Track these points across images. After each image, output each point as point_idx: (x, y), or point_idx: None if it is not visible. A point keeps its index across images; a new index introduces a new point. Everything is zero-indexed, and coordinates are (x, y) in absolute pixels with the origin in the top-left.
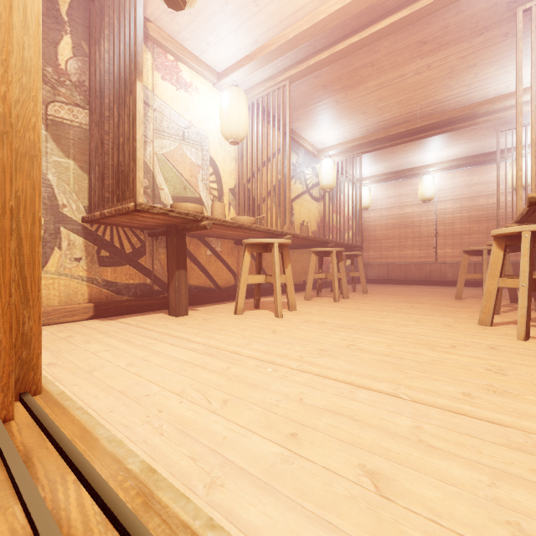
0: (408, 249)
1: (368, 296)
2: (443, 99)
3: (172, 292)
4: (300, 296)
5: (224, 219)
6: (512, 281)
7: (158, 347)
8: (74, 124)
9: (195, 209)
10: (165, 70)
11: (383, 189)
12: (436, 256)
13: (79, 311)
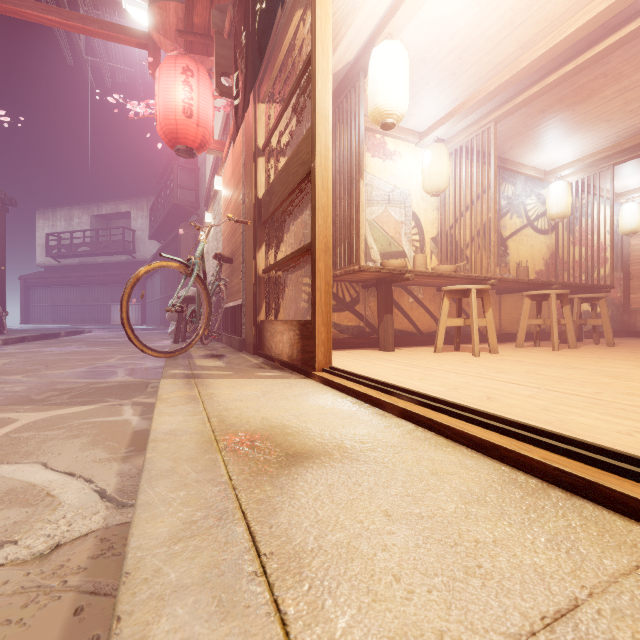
0: None
1: (611, 348)
2: None
3: (382, 332)
4: (512, 345)
5: (425, 271)
6: None
7: (377, 362)
8: None
9: (400, 265)
10: (374, 149)
11: None
12: None
13: None
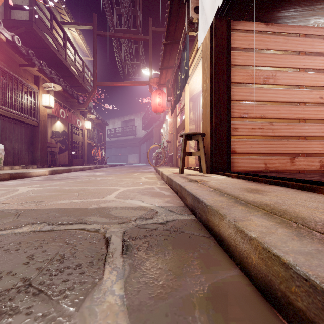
0: None
1: None
2: None
3: None
4: None
5: None
6: None
7: None
8: (192, 128)
9: None
10: None
11: None
12: None
13: (193, 164)
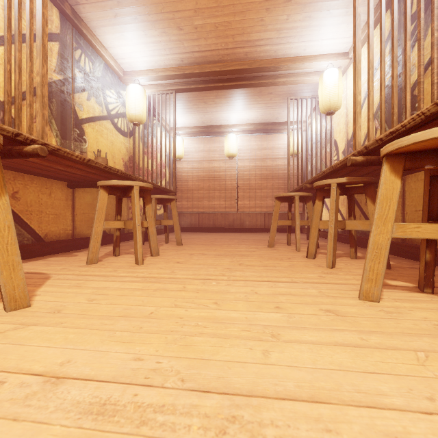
0: (216, 199)
1: (184, 249)
2: (256, 41)
3: None
4: (86, 257)
5: None
6: (415, 228)
7: None
8: None
9: None
10: None
11: (194, 143)
12: (238, 207)
13: None
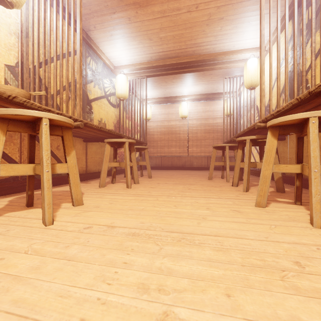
0: (173, 147)
1: (153, 180)
2: (200, 43)
3: None
4: (96, 183)
5: None
6: (284, 167)
7: None
8: None
9: None
10: None
11: (158, 108)
12: (188, 152)
13: None
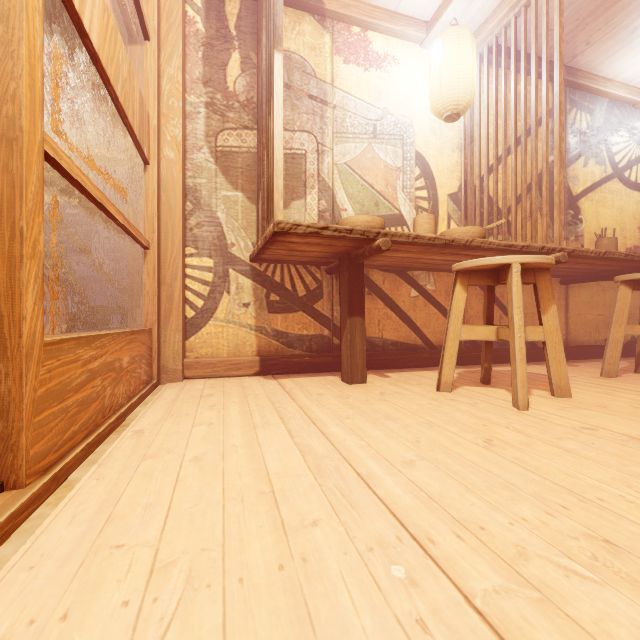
0: None
1: None
2: None
3: (344, 348)
4: (592, 369)
5: (417, 234)
6: None
7: (268, 432)
8: (242, 150)
9: (368, 224)
10: (348, 50)
11: None
12: None
13: (244, 364)
